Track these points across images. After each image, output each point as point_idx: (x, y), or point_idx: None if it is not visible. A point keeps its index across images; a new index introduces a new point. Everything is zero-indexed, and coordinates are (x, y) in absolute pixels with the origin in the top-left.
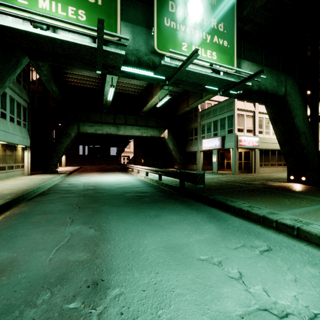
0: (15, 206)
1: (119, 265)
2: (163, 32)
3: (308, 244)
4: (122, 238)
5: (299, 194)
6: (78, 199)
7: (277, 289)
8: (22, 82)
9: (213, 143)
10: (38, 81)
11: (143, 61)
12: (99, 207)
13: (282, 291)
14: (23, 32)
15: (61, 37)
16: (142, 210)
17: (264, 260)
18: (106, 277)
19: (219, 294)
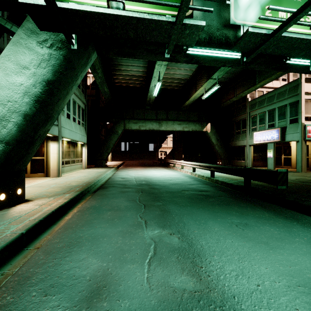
0: (84, 199)
1: None
2: None
3: None
4: (223, 257)
5: None
6: (138, 194)
7: None
8: (81, 87)
9: (268, 135)
10: (91, 85)
11: (214, 38)
12: (165, 206)
13: None
14: (102, 15)
15: (138, 15)
16: (218, 214)
17: None
18: None
19: None
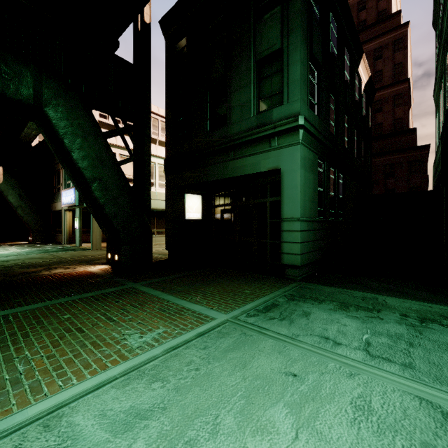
0: None
1: None
2: None
3: None
4: None
5: None
6: None
7: None
8: None
9: (69, 196)
10: None
11: None
12: None
13: None
14: None
15: None
16: None
17: None
18: None
19: None
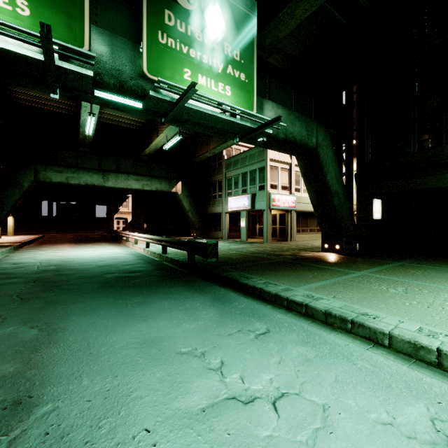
0: None
1: (63, 374)
2: (157, 50)
3: (313, 322)
4: (80, 337)
5: (326, 266)
6: (23, 286)
7: (256, 374)
8: None
9: (241, 202)
10: None
11: (127, 87)
12: (56, 297)
13: (261, 375)
14: None
15: None
16: (124, 296)
17: (256, 345)
18: (38, 392)
19: (187, 390)
